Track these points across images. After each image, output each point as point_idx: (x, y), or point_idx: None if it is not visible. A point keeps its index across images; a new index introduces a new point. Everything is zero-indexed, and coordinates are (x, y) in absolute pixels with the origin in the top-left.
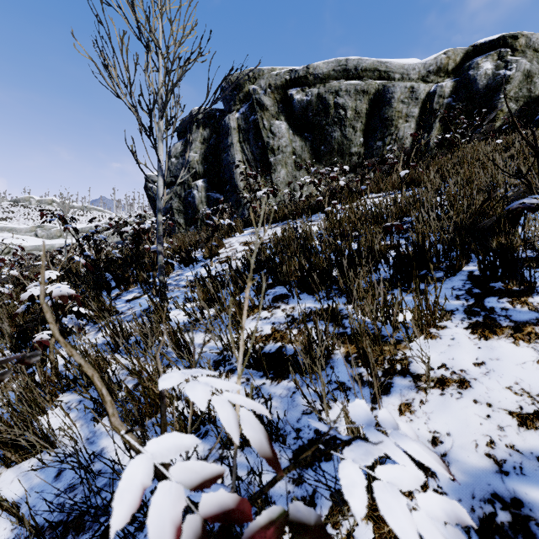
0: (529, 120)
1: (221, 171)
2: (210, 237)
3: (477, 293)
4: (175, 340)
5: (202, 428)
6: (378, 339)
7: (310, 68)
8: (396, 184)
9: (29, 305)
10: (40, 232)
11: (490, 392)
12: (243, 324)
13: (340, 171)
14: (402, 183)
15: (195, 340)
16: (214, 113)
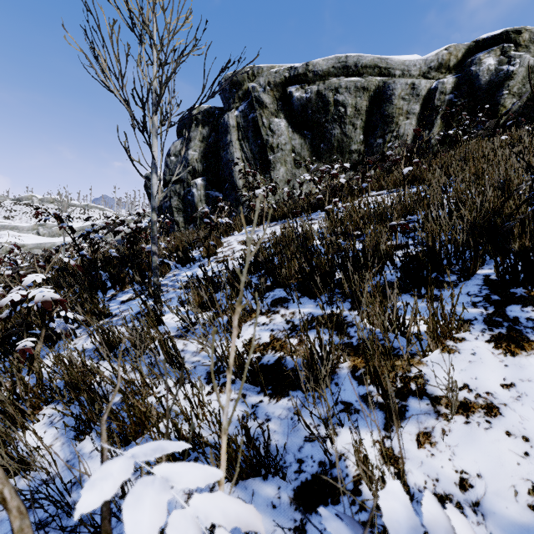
0: (532, 116)
1: (221, 169)
2: (207, 236)
3: (496, 300)
4: (166, 349)
5: (192, 453)
6: (389, 354)
7: (309, 65)
8: (397, 182)
9: (11, 310)
10: (42, 230)
11: (525, 422)
12: (230, 362)
13: (340, 168)
14: (405, 180)
15: (189, 348)
16: (213, 111)
